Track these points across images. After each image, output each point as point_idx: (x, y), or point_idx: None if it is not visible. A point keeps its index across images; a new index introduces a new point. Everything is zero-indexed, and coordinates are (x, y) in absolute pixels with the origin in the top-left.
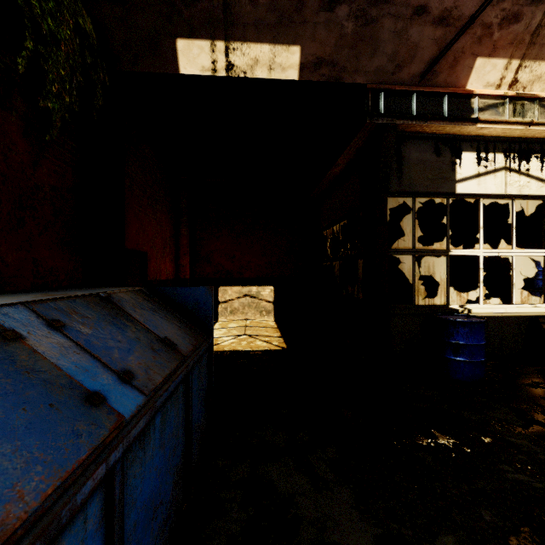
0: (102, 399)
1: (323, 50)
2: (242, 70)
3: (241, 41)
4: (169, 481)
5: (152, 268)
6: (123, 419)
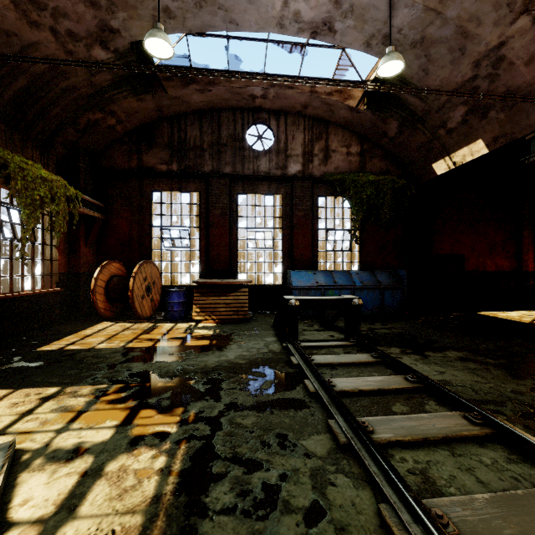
0: (354, 282)
1: (493, 133)
2: (460, 162)
3: (454, 152)
4: (370, 305)
5: (471, 264)
6: (355, 285)
